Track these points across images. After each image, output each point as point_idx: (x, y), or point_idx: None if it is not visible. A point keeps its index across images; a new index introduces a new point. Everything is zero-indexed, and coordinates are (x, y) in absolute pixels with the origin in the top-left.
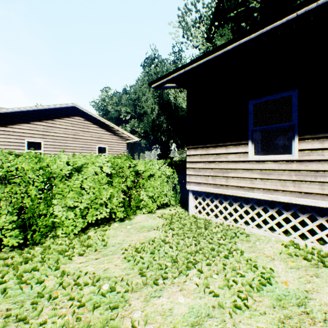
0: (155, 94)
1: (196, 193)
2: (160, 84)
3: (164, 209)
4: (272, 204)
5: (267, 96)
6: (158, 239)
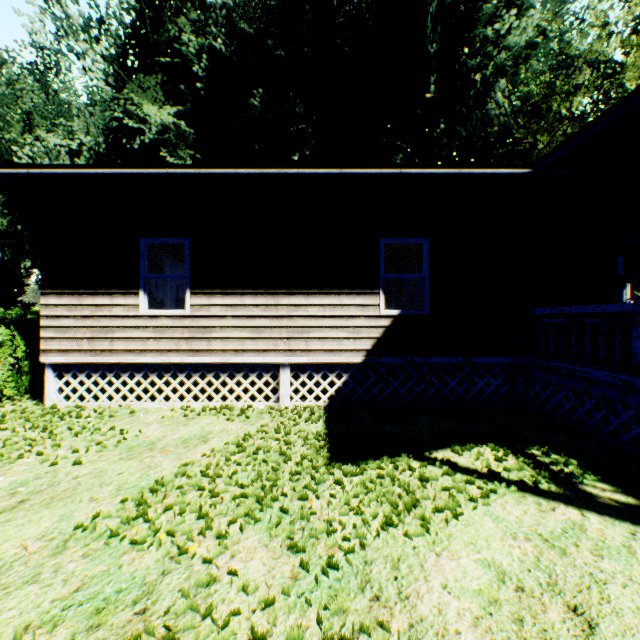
0: None
1: (62, 368)
2: None
3: None
4: (169, 367)
5: (162, 238)
6: None
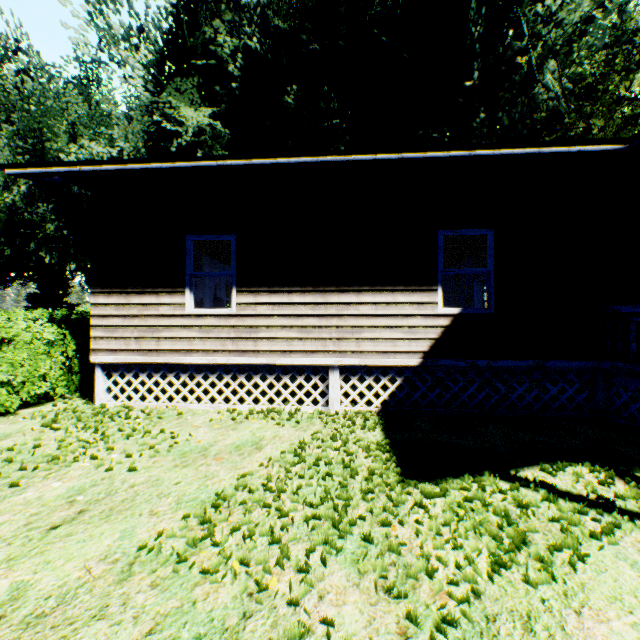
0: (20, 144)
1: (110, 367)
2: (30, 173)
3: (40, 407)
4: (214, 368)
5: (208, 235)
6: (23, 445)
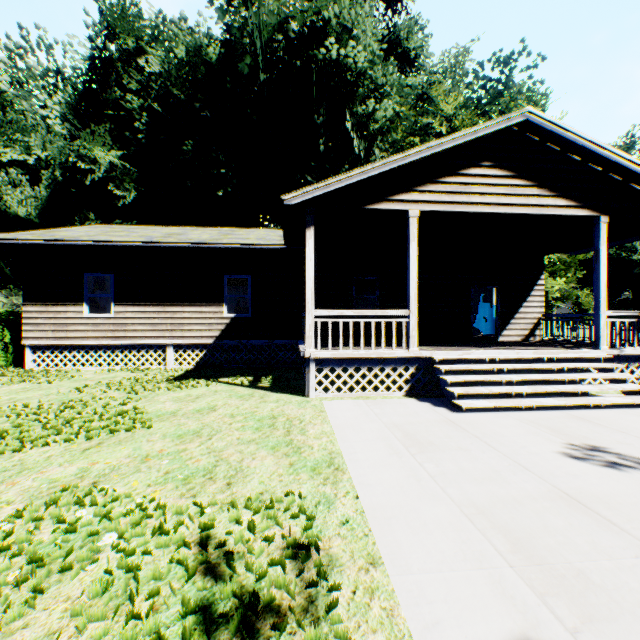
0: None
1: (36, 348)
2: None
3: None
4: (102, 347)
5: (97, 273)
6: None
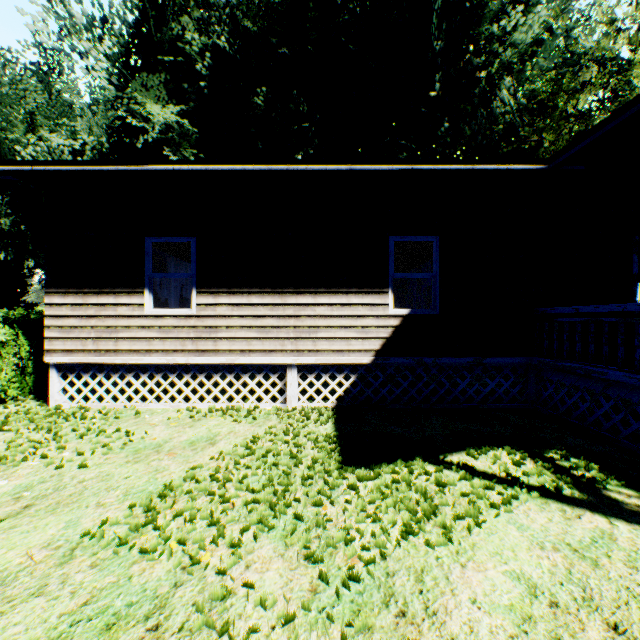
0: None
1: (66, 368)
2: None
3: None
4: (174, 368)
5: (167, 237)
6: None
